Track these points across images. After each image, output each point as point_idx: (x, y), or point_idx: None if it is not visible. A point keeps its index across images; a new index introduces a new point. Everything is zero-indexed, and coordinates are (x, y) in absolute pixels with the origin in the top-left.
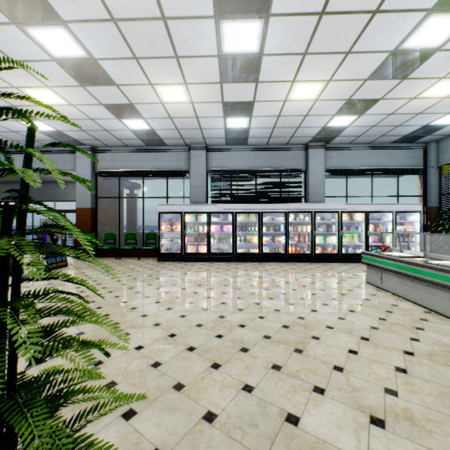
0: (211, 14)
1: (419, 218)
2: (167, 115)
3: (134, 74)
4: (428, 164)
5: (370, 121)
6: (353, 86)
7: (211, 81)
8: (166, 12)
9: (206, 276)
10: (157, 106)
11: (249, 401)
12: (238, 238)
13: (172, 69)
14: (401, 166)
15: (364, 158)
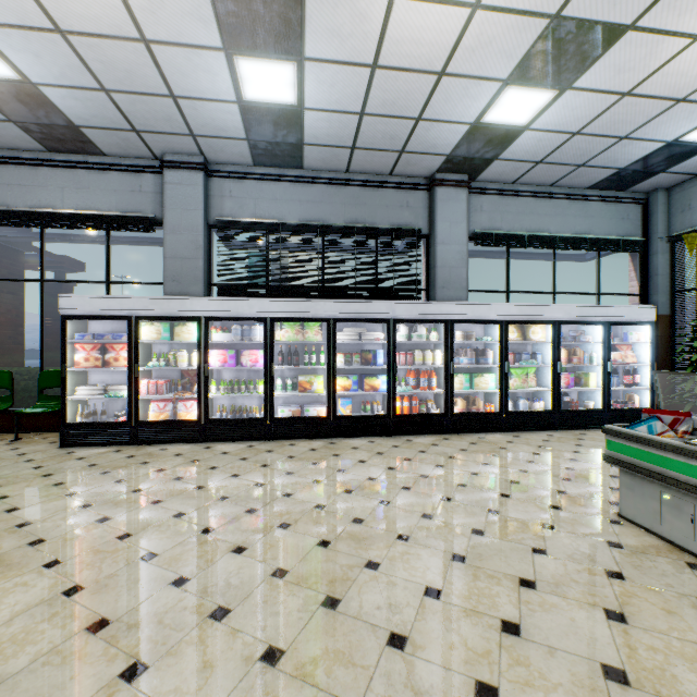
0: None
1: (650, 336)
2: (44, 17)
3: None
4: (652, 234)
5: (574, 117)
6: None
7: None
8: None
9: (145, 518)
10: None
11: None
12: (279, 380)
13: None
14: (605, 234)
15: (541, 215)
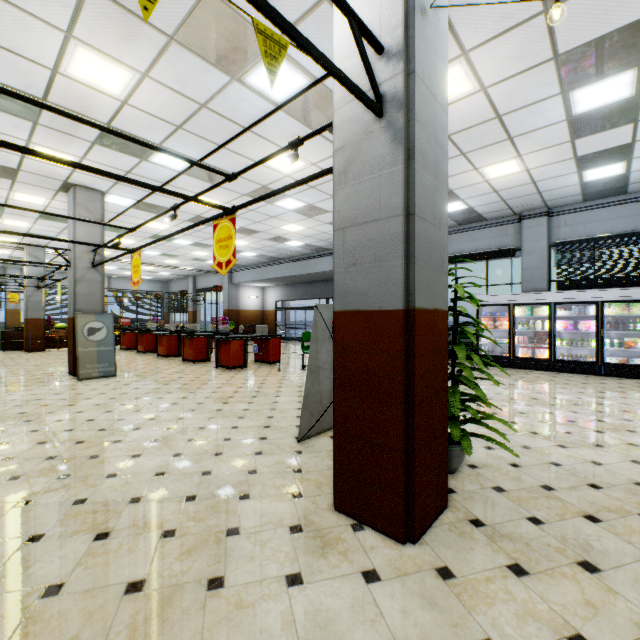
0: (556, 93)
1: None
2: (491, 190)
3: (458, 166)
4: None
5: None
6: None
7: (557, 143)
8: (502, 111)
9: (548, 386)
10: (479, 185)
11: (595, 468)
12: (607, 340)
13: (503, 149)
14: None
15: None
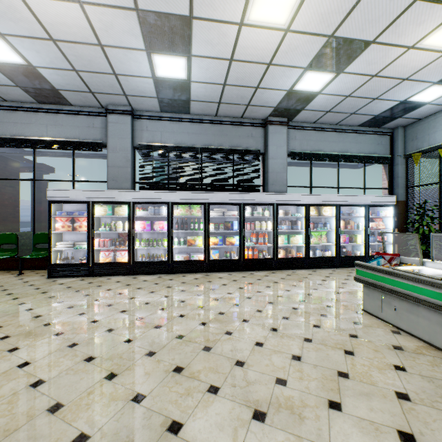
0: None
1: (392, 213)
2: (44, 32)
3: None
4: (395, 153)
5: (346, 87)
6: (345, 2)
7: None
8: None
9: (105, 313)
10: (11, 2)
11: None
12: (176, 239)
13: None
14: (368, 153)
15: (330, 142)
